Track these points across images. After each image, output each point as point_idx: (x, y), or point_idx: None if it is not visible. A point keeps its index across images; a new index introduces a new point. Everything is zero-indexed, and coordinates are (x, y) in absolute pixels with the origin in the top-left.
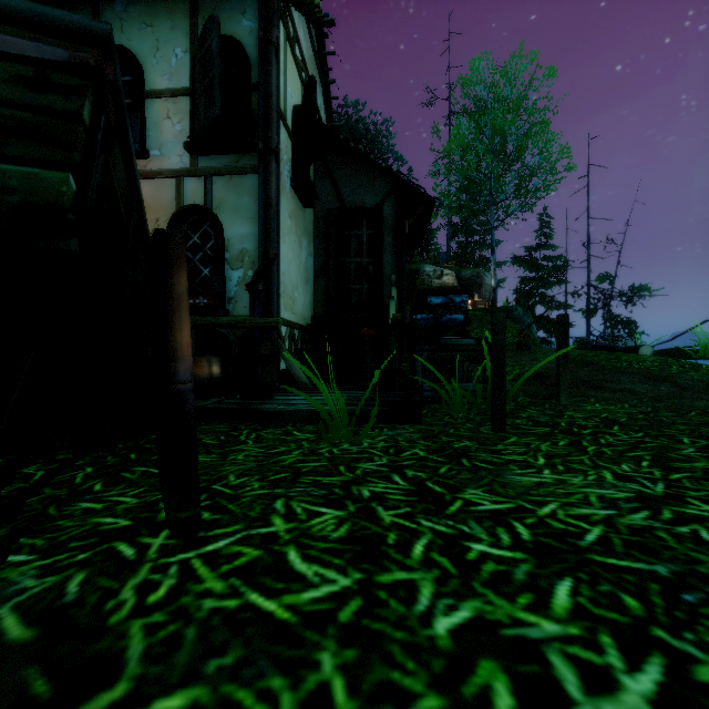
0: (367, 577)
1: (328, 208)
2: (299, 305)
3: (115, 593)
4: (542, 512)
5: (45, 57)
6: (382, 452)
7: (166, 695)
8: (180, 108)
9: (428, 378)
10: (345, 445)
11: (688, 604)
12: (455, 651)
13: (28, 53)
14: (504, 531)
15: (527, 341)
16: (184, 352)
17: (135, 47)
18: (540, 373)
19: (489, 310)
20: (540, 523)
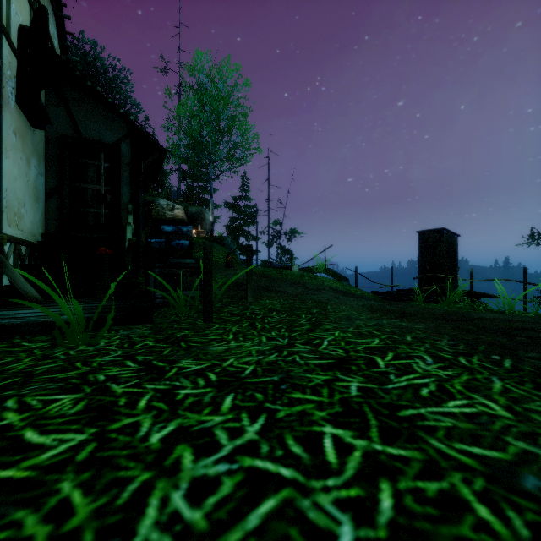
0: (101, 429)
1: (62, 134)
2: (27, 221)
3: None
4: (225, 364)
5: None
6: (118, 347)
7: None
8: None
9: (159, 288)
10: (81, 347)
11: (282, 389)
12: (163, 447)
13: None
14: (202, 379)
15: (232, 261)
16: None
17: None
18: (238, 283)
19: (208, 238)
20: (223, 370)
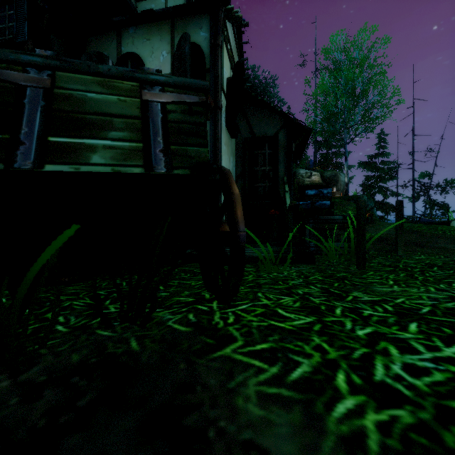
0: (319, 318)
1: (244, 137)
2: None
3: (212, 319)
4: (397, 301)
5: (192, 101)
6: (297, 277)
7: (259, 344)
8: None
9: (313, 239)
10: (274, 274)
11: None
12: (369, 339)
13: (186, 100)
14: (378, 307)
15: (372, 218)
16: (241, 219)
17: (140, 52)
18: (382, 237)
19: (344, 198)
20: (396, 305)
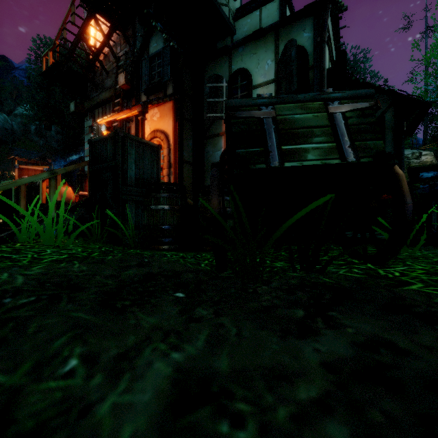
0: None
1: None
2: None
3: (378, 273)
4: None
5: (363, 107)
6: (437, 256)
7: None
8: (269, 89)
9: None
10: (406, 253)
11: None
12: None
13: (359, 107)
14: None
15: None
16: (407, 194)
17: (248, 66)
18: None
19: None
20: None
